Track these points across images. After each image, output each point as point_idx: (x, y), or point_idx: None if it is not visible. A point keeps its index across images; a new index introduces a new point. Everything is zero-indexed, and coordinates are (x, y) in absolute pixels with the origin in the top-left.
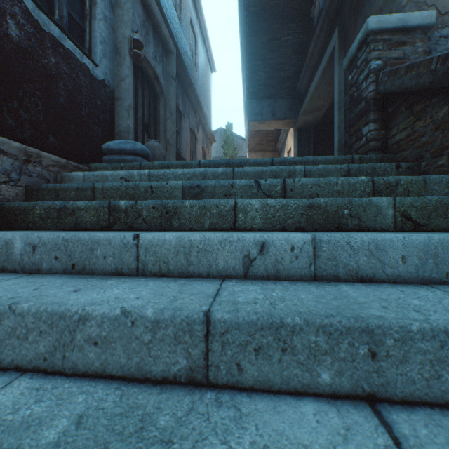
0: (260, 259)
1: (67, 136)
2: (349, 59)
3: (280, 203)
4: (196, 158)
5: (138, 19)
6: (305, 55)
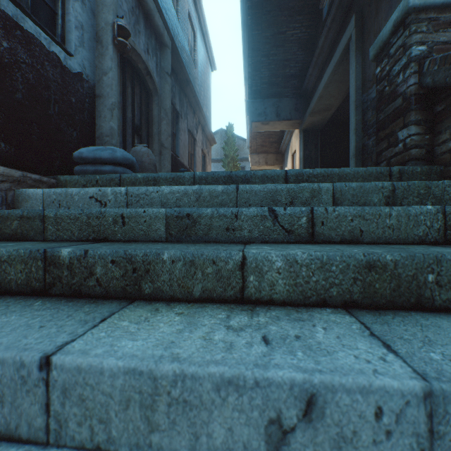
0: (305, 430)
1: (27, 141)
2: (378, 46)
3: (317, 260)
4: (195, 162)
5: (126, 5)
6: (312, 51)
